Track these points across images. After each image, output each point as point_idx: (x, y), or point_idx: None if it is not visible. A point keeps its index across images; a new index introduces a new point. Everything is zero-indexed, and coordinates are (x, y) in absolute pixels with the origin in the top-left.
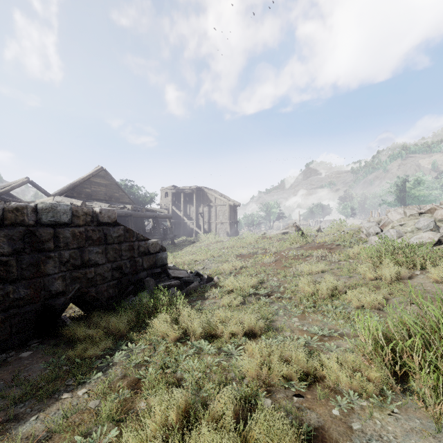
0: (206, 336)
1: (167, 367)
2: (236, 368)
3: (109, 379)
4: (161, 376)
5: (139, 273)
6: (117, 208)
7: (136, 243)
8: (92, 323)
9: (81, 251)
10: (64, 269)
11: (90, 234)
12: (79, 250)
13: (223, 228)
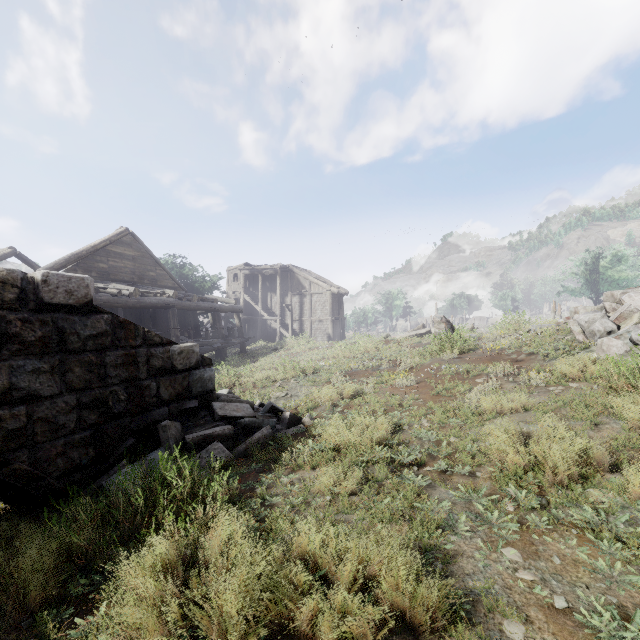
0: (264, 633)
1: None
2: None
3: None
4: None
5: (150, 410)
6: (150, 295)
7: (142, 350)
8: None
9: None
10: None
11: (15, 330)
12: None
13: (323, 328)
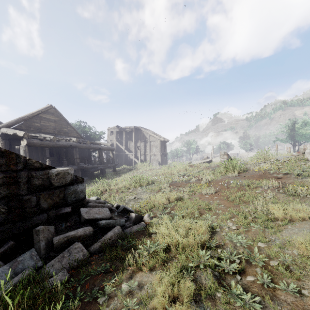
0: None
1: None
2: None
3: None
4: None
5: (30, 217)
6: (62, 140)
7: (23, 173)
8: None
9: None
10: None
11: None
12: None
13: (156, 158)
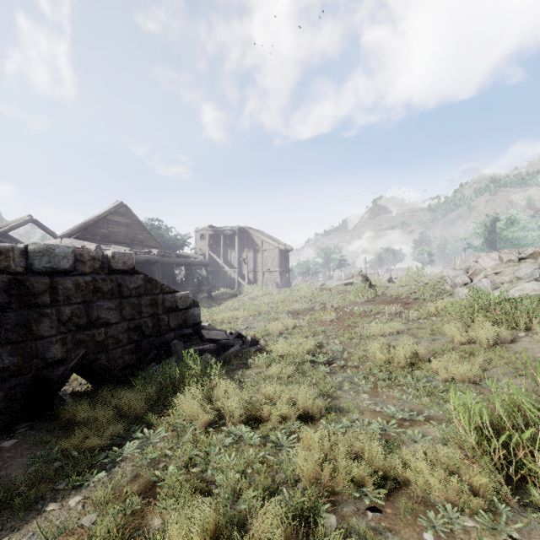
0: (248, 419)
1: (194, 463)
2: (287, 466)
3: (114, 482)
4: (184, 478)
5: (164, 334)
6: (140, 253)
7: (160, 296)
8: (99, 401)
9: (87, 307)
10: (63, 330)
11: (99, 285)
12: (84, 306)
13: (272, 277)
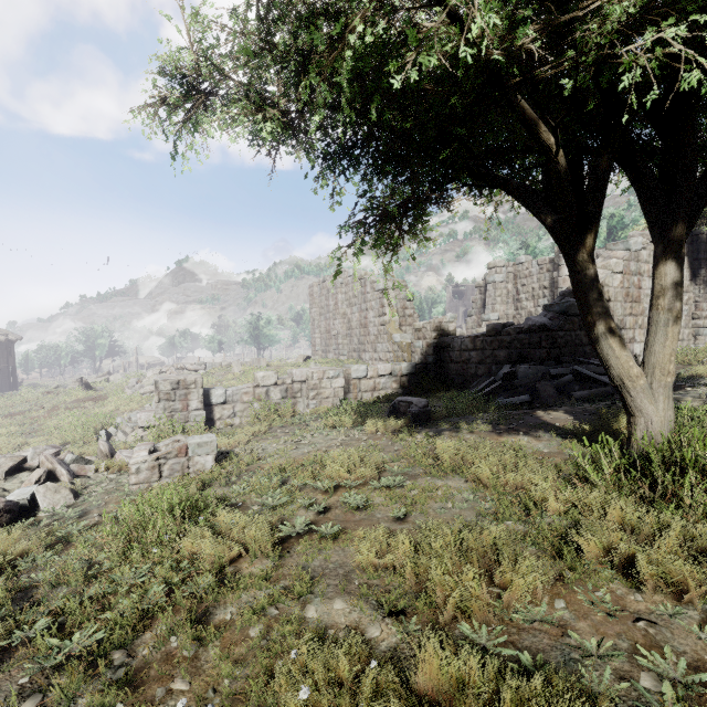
0: None
1: None
2: None
3: None
4: None
5: None
6: None
7: None
8: None
9: None
10: None
11: None
12: None
13: None
